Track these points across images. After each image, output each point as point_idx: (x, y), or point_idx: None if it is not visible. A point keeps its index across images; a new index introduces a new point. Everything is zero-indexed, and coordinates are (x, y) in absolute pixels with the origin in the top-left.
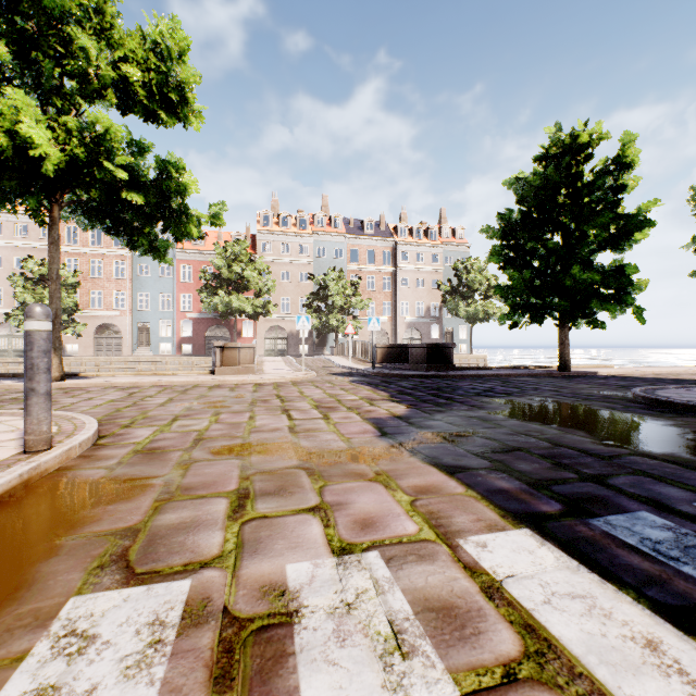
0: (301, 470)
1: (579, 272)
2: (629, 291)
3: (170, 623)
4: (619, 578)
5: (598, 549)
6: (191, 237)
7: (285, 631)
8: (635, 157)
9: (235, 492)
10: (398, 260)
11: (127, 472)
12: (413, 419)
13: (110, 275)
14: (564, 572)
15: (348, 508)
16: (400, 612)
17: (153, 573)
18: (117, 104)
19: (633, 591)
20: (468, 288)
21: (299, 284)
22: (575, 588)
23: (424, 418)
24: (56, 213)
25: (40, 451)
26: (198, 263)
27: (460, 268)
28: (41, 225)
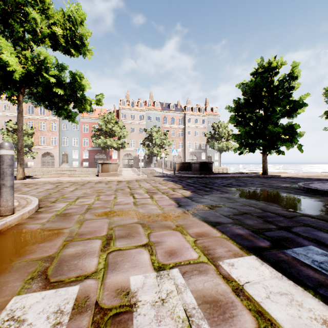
0: (139, 224)
1: (272, 128)
2: (295, 137)
3: (66, 312)
4: (304, 283)
5: (291, 267)
6: (87, 110)
7: (128, 316)
8: (298, 73)
9: (105, 236)
10: (186, 122)
11: (51, 226)
12: (194, 198)
13: (49, 129)
14: (275, 280)
15: (162, 244)
16: (190, 304)
17: (59, 282)
18: (51, 46)
19: (312, 290)
20: (219, 136)
21: (139, 133)
22: (282, 289)
23: (199, 197)
24: (21, 98)
25: (7, 215)
26: (91, 123)
27: (215, 126)
28: (14, 104)
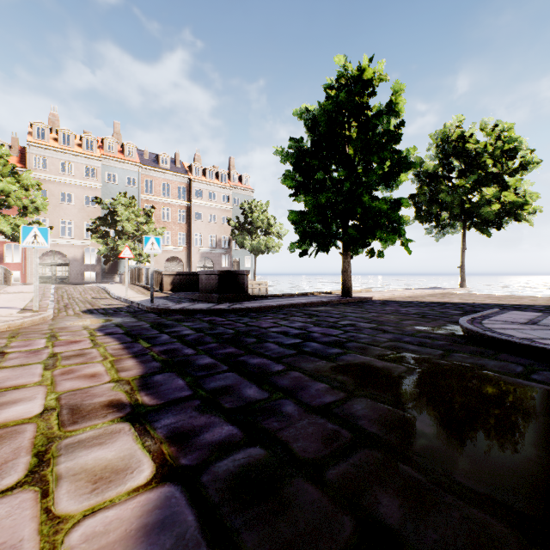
0: None
1: (368, 200)
2: (402, 224)
3: None
4: None
5: None
6: None
7: None
8: (402, 106)
9: None
10: (193, 195)
11: None
12: None
13: None
14: None
15: None
16: None
17: None
18: None
19: None
20: (252, 225)
21: (85, 208)
22: None
23: None
24: None
25: None
26: None
27: (246, 207)
28: None
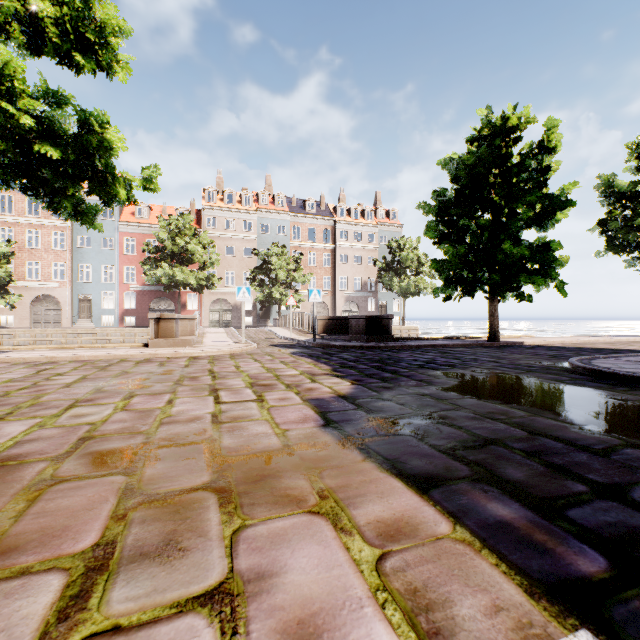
0: (212, 493)
1: (509, 247)
2: (553, 266)
3: None
4: None
5: None
6: (122, 202)
7: None
8: (558, 141)
9: (88, 553)
10: (337, 238)
11: None
12: (360, 399)
13: (48, 246)
14: None
15: (274, 588)
16: None
17: None
18: (25, 42)
19: None
20: (401, 265)
21: (243, 258)
22: None
23: (372, 397)
24: None
25: None
26: (142, 236)
27: (394, 246)
28: None
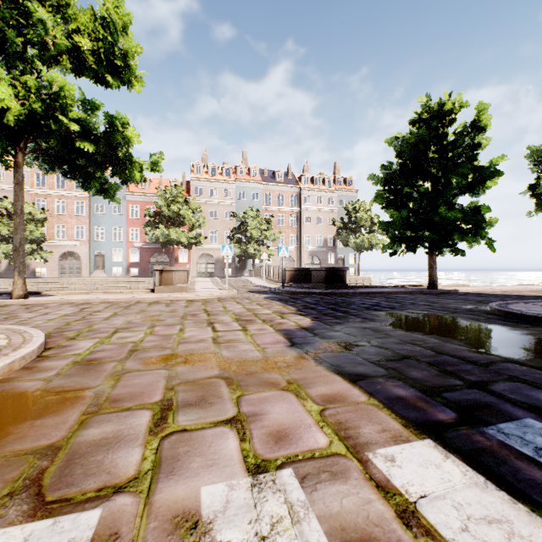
0: (221, 379)
1: (445, 211)
2: (483, 227)
3: None
4: (527, 496)
5: (500, 462)
6: (135, 181)
7: None
8: (488, 121)
9: (159, 403)
10: (302, 202)
11: (63, 384)
12: (317, 330)
13: (72, 212)
14: (474, 490)
15: (263, 419)
16: None
17: (64, 501)
18: (71, 68)
19: None
20: (356, 224)
21: (224, 220)
22: (489, 510)
23: (326, 329)
24: (20, 159)
25: None
26: (143, 203)
27: (350, 208)
28: (7, 169)
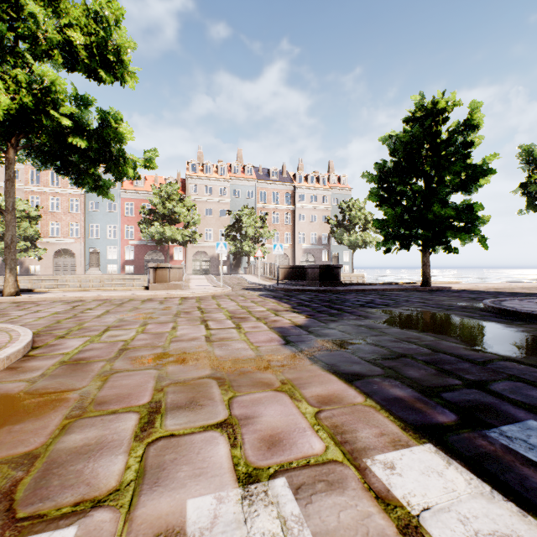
0: (213, 380)
1: (438, 209)
2: (476, 224)
3: None
4: None
5: (505, 468)
6: (129, 177)
7: None
8: (480, 120)
9: (147, 405)
10: (297, 200)
11: (47, 385)
12: (312, 328)
13: (66, 210)
14: (480, 501)
15: (255, 422)
16: None
17: (36, 518)
18: (63, 63)
19: None
20: (350, 222)
21: (219, 218)
22: (498, 525)
23: (321, 326)
24: (11, 155)
25: None
26: (138, 201)
27: (344, 206)
28: None
